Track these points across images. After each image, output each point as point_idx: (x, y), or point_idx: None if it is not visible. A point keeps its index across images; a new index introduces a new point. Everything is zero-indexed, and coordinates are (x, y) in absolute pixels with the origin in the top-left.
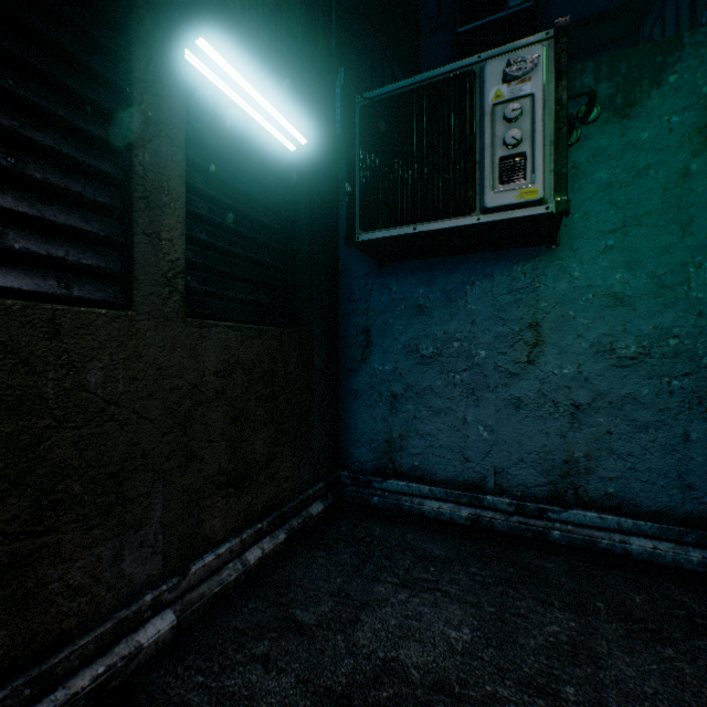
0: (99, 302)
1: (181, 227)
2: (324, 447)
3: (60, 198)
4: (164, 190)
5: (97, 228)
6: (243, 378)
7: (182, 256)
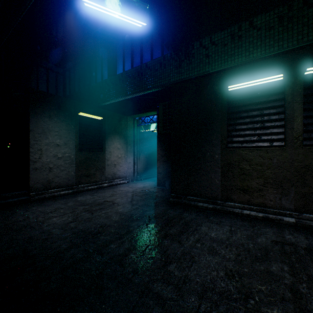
0: (277, 146)
1: (300, 123)
2: None
3: (270, 128)
4: (294, 116)
5: (277, 131)
6: None
7: (301, 131)
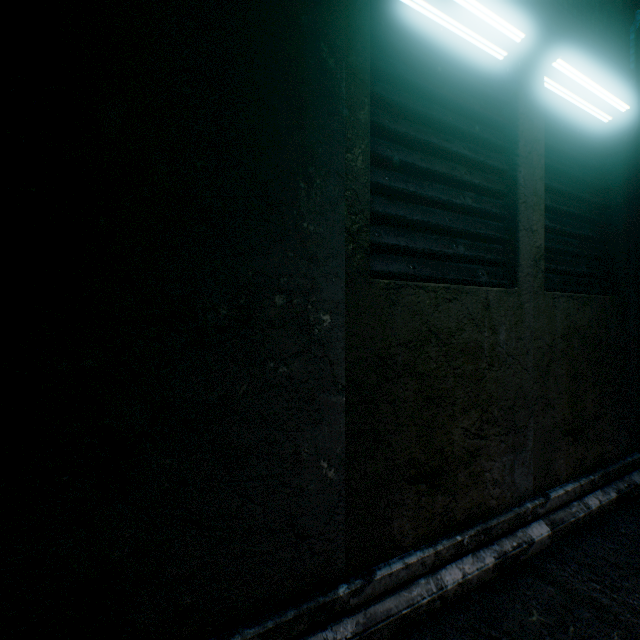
0: (497, 283)
1: (541, 218)
2: (638, 417)
3: (478, 215)
4: (532, 193)
5: (495, 231)
6: (577, 342)
7: (542, 242)
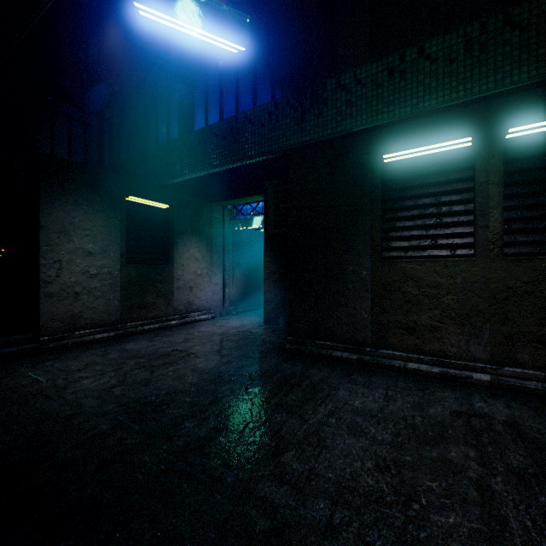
0: (463, 255)
1: (499, 218)
2: None
3: (451, 225)
4: (489, 207)
5: (463, 230)
6: None
7: (500, 231)
